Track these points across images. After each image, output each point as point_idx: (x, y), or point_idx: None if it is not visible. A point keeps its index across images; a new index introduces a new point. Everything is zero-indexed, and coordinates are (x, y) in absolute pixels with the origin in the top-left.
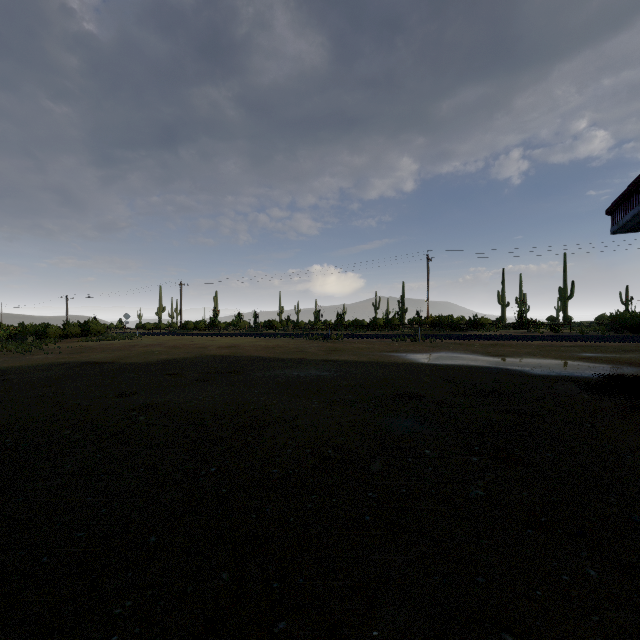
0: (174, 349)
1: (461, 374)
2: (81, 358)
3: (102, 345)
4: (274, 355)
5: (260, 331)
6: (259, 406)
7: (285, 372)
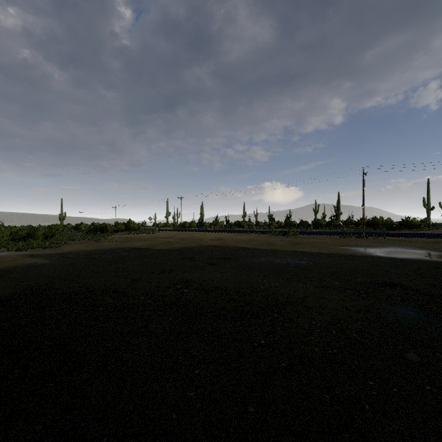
0: (182, 240)
1: (425, 267)
2: (129, 245)
3: (138, 237)
4: (252, 246)
5: (233, 228)
6: (267, 287)
7: (269, 260)
